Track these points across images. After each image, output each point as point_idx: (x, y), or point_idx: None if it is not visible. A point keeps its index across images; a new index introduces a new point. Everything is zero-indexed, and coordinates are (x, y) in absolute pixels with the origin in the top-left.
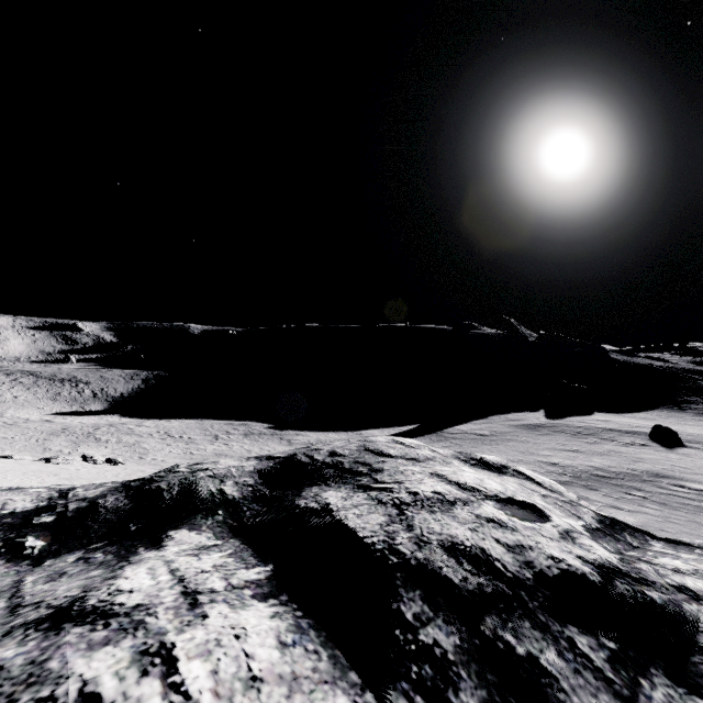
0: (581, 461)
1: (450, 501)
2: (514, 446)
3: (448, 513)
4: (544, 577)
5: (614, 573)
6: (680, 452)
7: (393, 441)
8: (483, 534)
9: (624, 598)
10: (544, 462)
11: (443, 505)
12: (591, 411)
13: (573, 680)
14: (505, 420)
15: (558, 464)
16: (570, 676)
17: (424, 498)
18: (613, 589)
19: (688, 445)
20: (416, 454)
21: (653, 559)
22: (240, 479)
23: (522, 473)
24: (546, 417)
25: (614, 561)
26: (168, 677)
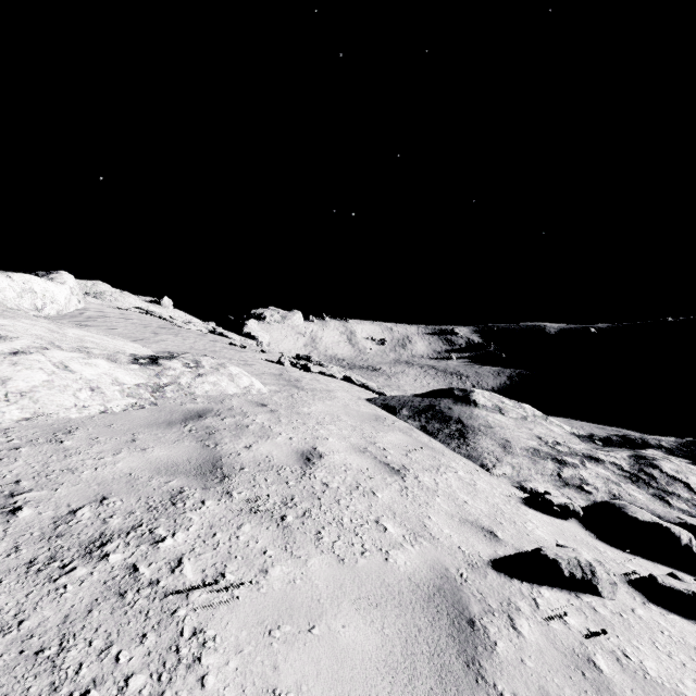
0: None
1: None
2: None
3: None
4: None
5: None
6: None
7: None
8: None
9: None
10: None
11: None
12: None
13: None
14: None
15: None
16: None
17: None
18: None
19: None
20: None
21: None
22: (668, 442)
23: None
24: None
25: None
26: (669, 461)
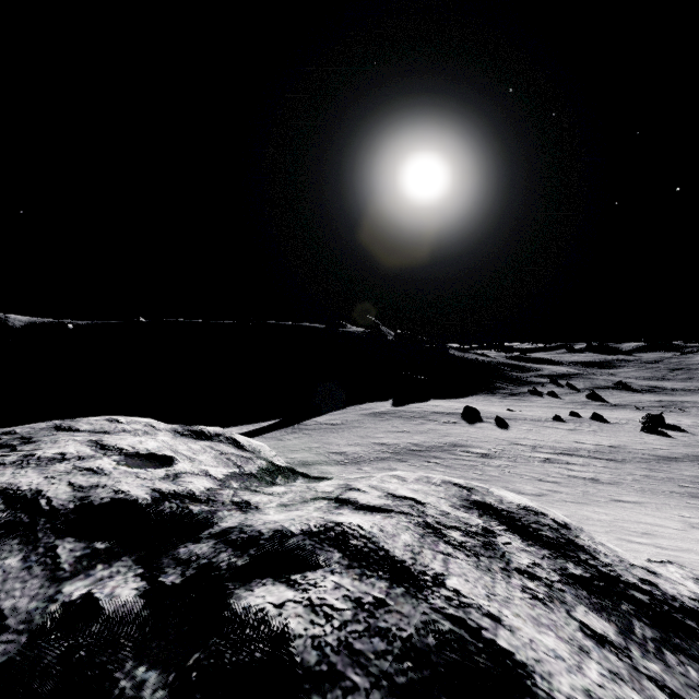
0: (405, 440)
1: (65, 458)
2: (357, 432)
3: (43, 467)
4: (87, 506)
5: (177, 497)
6: (478, 426)
7: (108, 419)
8: (60, 480)
9: (161, 513)
10: (375, 444)
11: (48, 462)
12: (429, 398)
13: (15, 574)
14: (358, 409)
15: (386, 443)
16: (15, 572)
17: (35, 458)
18: (156, 507)
19: (485, 420)
20: (114, 427)
21: (265, 489)
22: None
23: (231, 439)
24: (392, 405)
25: (198, 490)
26: None
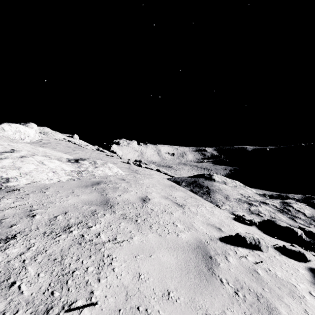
0: None
1: None
2: None
3: None
4: None
5: None
6: None
7: None
8: None
9: None
10: None
11: None
12: None
13: None
14: None
15: None
16: None
17: None
18: None
19: None
20: None
21: None
22: (297, 197)
23: None
24: None
25: None
26: (297, 204)
